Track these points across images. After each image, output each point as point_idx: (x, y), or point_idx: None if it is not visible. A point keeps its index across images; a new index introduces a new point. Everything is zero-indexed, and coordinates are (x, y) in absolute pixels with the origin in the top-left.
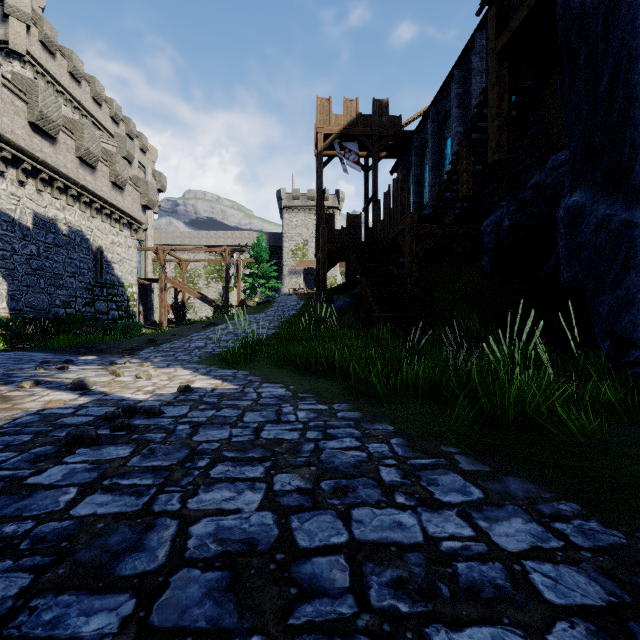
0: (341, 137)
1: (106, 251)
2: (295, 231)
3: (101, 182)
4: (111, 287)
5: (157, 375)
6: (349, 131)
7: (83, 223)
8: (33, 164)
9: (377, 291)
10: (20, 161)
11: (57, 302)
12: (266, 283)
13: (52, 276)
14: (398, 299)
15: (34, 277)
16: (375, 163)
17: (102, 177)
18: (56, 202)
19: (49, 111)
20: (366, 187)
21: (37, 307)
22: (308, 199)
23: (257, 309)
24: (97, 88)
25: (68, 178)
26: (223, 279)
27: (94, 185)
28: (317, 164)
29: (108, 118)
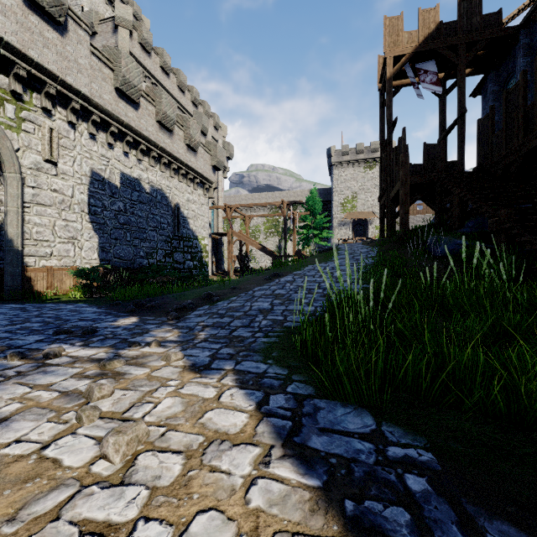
0: (413, 59)
1: (182, 208)
2: (344, 185)
3: (177, 145)
4: (187, 240)
5: (166, 425)
6: (426, 46)
7: (163, 182)
8: (119, 127)
9: (533, 224)
10: (109, 125)
11: (141, 253)
12: (319, 234)
13: (137, 230)
14: None
15: (121, 231)
16: (462, 78)
17: (178, 140)
18: (140, 163)
19: (131, 76)
20: (442, 114)
21: (124, 258)
22: (357, 153)
23: (322, 257)
24: (181, 78)
25: (149, 141)
26: (279, 233)
27: (171, 147)
28: (381, 98)
29: (190, 103)
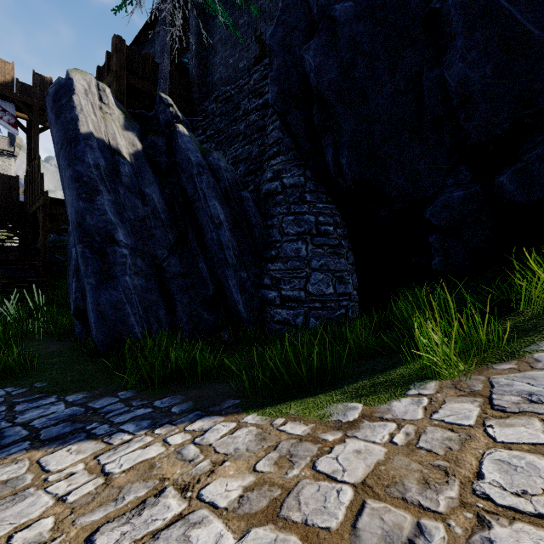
0: None
1: None
2: None
3: None
4: None
5: None
6: (2, 91)
7: None
8: None
9: (6, 258)
10: None
11: None
12: None
13: None
14: (33, 265)
15: None
16: (36, 132)
17: None
18: None
19: None
20: (30, 150)
21: None
22: None
23: None
24: None
25: None
26: None
27: None
28: None
29: None
